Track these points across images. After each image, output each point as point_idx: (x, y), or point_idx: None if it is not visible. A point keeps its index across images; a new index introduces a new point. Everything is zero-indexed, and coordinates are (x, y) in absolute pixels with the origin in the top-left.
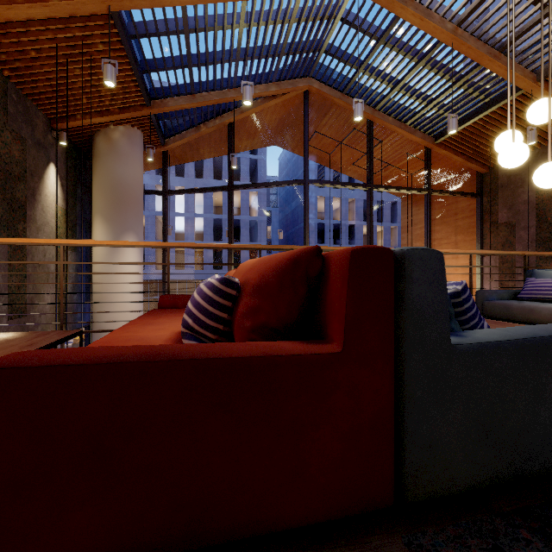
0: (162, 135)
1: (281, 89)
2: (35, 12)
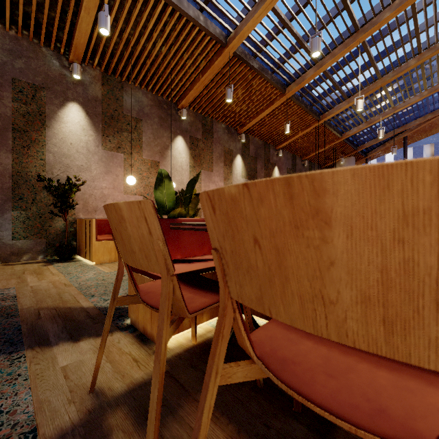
0: (364, 153)
1: (435, 114)
2: (322, 150)
